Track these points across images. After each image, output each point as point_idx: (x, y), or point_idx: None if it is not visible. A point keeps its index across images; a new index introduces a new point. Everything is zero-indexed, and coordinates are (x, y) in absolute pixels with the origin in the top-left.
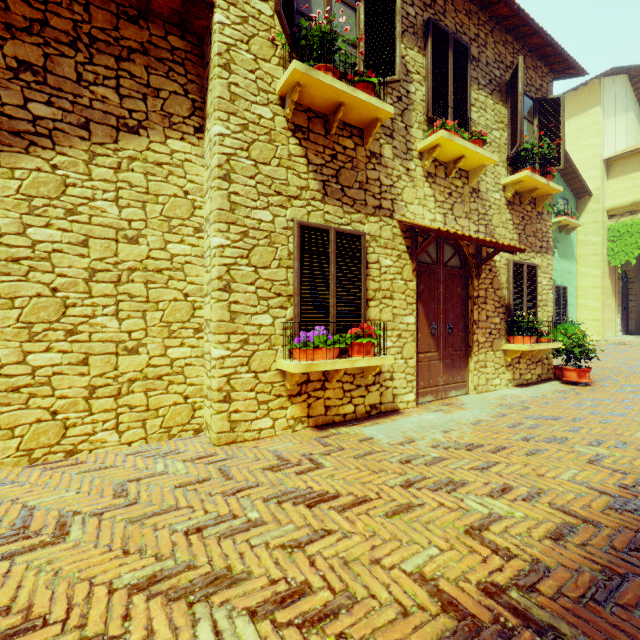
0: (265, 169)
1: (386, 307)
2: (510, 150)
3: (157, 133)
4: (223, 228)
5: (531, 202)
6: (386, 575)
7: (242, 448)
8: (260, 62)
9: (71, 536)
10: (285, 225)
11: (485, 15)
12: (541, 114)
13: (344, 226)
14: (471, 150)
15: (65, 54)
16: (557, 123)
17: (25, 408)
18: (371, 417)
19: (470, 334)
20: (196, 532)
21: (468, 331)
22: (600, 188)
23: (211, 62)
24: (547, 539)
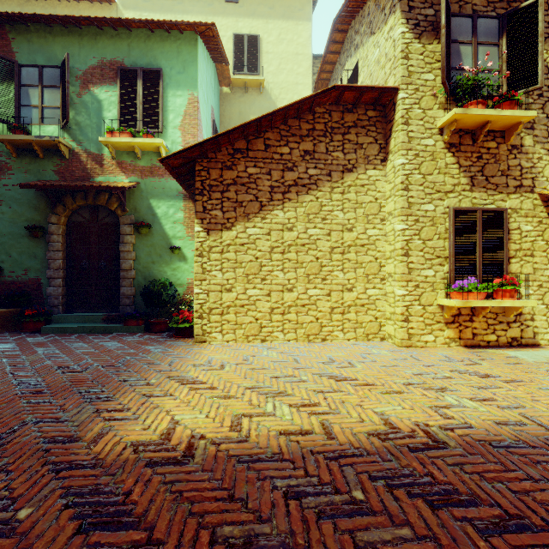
0: (429, 178)
1: (526, 263)
2: None
3: (361, 169)
4: (404, 219)
5: None
6: (544, 405)
7: (417, 350)
8: (426, 112)
9: (358, 366)
10: (443, 211)
11: None
12: None
13: (488, 205)
14: None
15: (321, 141)
16: None
17: (306, 315)
18: (512, 346)
19: None
20: (418, 375)
21: None
22: None
23: (395, 121)
24: None
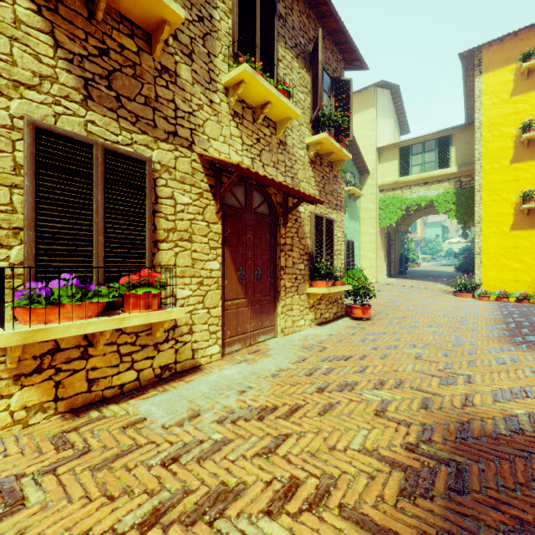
0: None
1: (183, 251)
2: (313, 114)
3: None
4: None
5: (329, 165)
6: None
7: None
8: None
9: None
10: (7, 122)
11: None
12: (336, 91)
13: (121, 146)
14: (276, 96)
15: None
16: (348, 101)
17: None
18: (162, 381)
19: (278, 279)
20: None
21: (276, 277)
22: (375, 169)
23: None
24: None
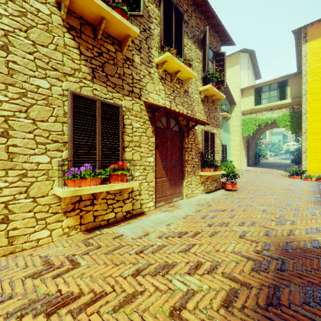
0: (43, 50)
1: (136, 152)
2: (203, 74)
3: None
4: (0, 87)
5: (212, 102)
6: None
7: (17, 257)
8: None
9: None
10: (61, 93)
11: (191, 1)
12: (216, 59)
13: (108, 100)
14: (183, 67)
15: None
16: (223, 65)
17: None
18: (126, 219)
19: (184, 167)
20: None
21: (183, 166)
22: (239, 101)
23: None
24: (222, 308)
